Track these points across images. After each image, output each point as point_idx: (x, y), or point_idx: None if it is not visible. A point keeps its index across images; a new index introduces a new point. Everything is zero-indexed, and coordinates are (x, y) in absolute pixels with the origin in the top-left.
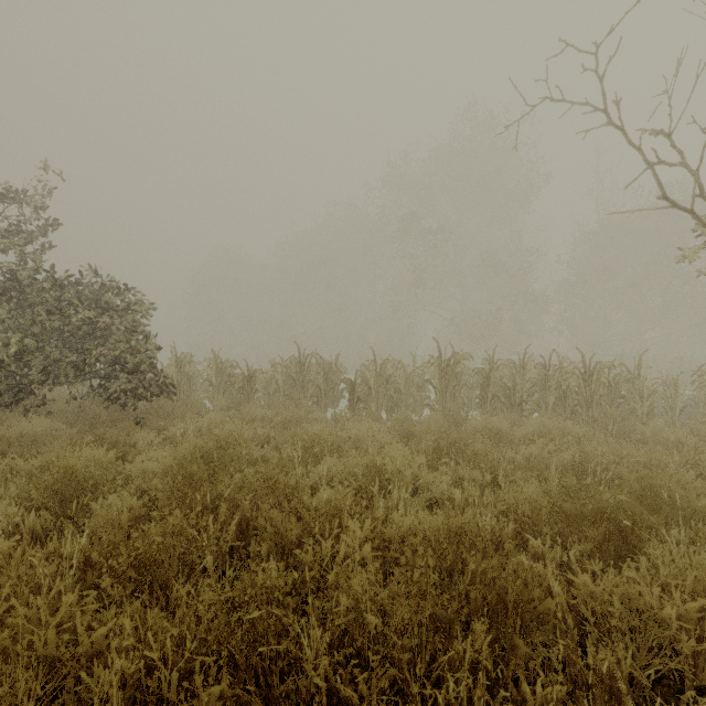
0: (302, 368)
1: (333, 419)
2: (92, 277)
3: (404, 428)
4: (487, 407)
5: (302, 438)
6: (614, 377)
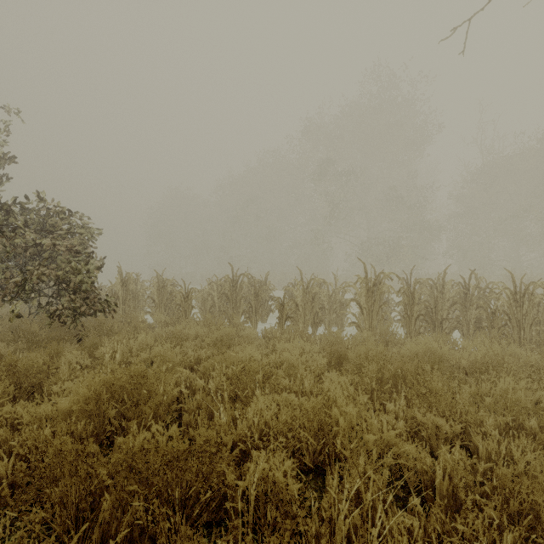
0: (235, 287)
1: (263, 335)
2: (38, 202)
3: (336, 350)
4: (411, 325)
5: (232, 364)
6: (542, 297)
